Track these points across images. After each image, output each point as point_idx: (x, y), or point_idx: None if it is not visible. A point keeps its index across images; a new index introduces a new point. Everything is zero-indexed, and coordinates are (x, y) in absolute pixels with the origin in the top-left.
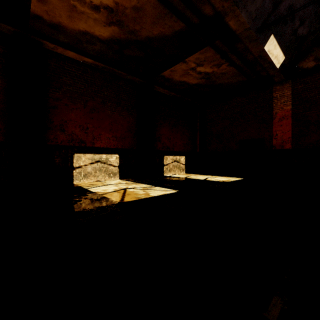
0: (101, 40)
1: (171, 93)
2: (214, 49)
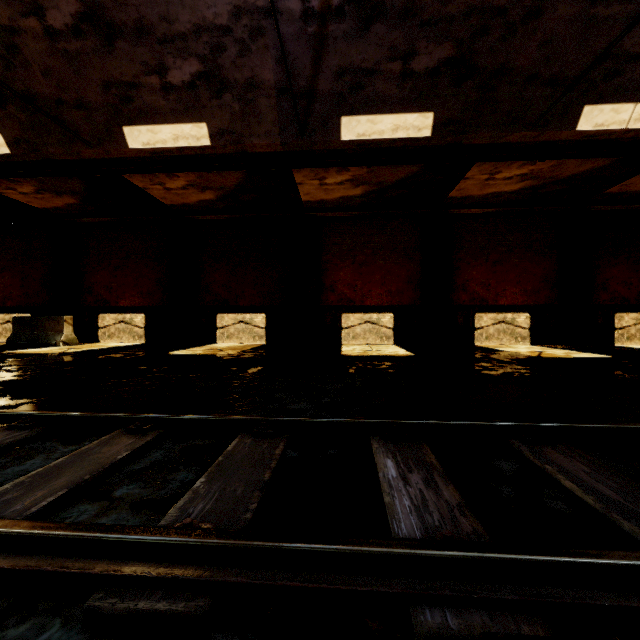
0: (509, 192)
1: (632, 206)
2: None
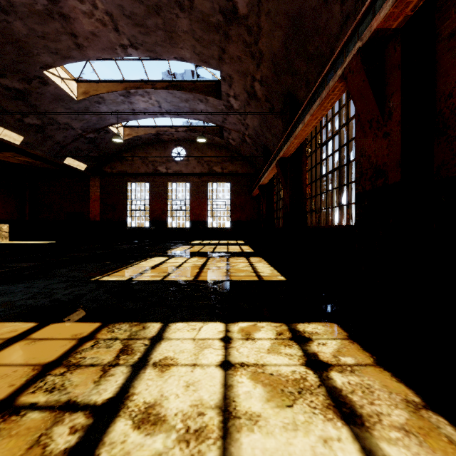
0: None
1: None
2: (25, 156)
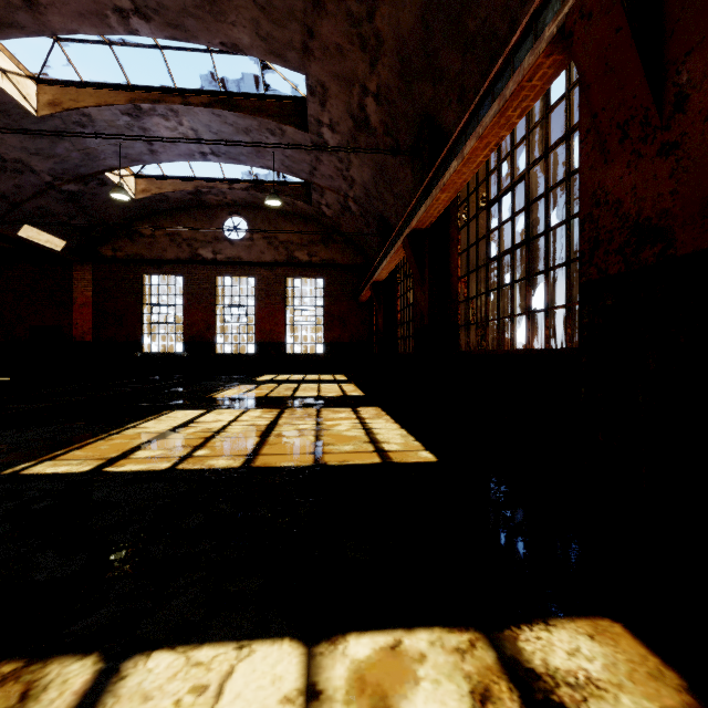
0: None
1: None
2: None
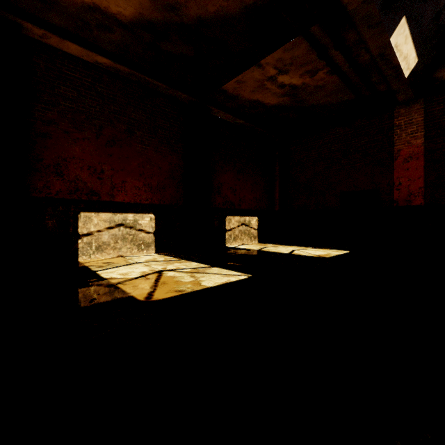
0: (121, 23)
1: (237, 120)
2: (309, 41)
